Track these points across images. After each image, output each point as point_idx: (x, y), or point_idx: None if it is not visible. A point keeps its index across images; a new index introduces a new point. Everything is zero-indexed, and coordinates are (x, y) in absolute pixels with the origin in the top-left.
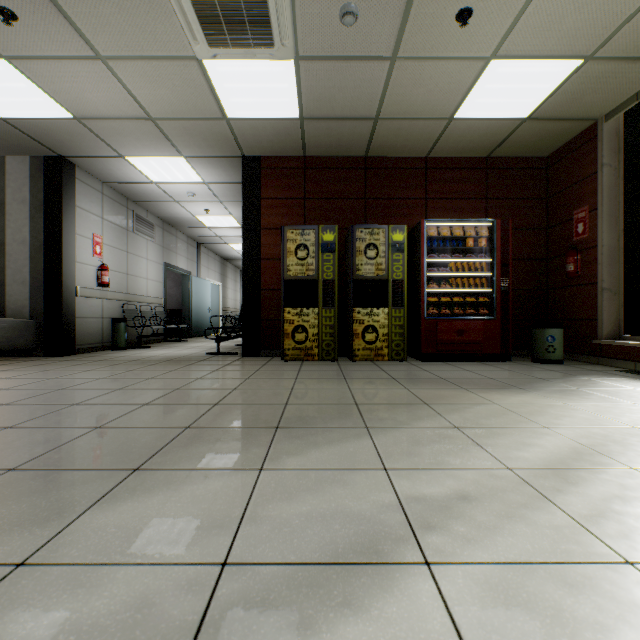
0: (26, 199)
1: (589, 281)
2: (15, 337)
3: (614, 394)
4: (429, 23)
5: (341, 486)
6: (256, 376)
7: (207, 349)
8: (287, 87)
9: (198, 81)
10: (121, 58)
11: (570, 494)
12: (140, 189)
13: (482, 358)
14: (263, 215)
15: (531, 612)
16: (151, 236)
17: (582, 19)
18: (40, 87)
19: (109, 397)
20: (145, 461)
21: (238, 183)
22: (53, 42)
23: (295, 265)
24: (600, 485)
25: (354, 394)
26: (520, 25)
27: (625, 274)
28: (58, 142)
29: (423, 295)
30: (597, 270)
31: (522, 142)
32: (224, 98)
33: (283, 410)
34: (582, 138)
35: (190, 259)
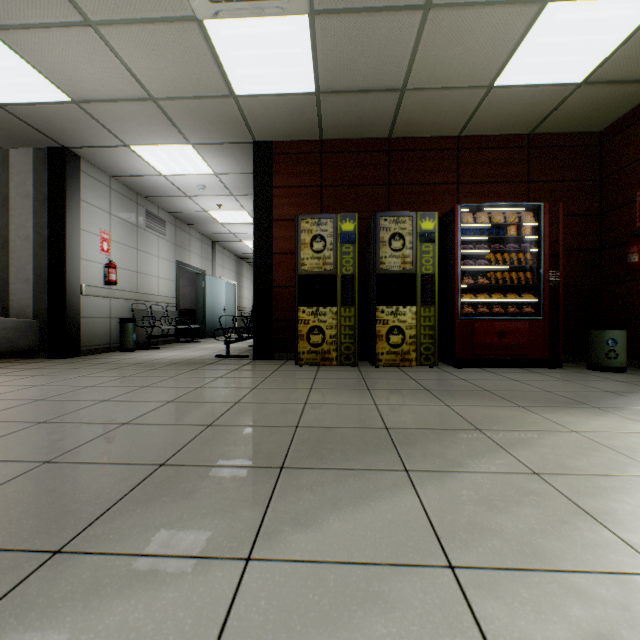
0: (30, 193)
1: None
2: (17, 338)
3: None
4: None
5: (381, 613)
6: (265, 385)
7: (218, 351)
8: (301, 52)
9: (200, 49)
10: (113, 23)
11: None
12: (149, 183)
13: (527, 364)
14: (276, 205)
15: None
16: (163, 233)
17: None
18: (31, 65)
19: (86, 412)
20: (78, 532)
21: (250, 173)
22: (36, 5)
23: (310, 259)
24: None
25: (382, 412)
26: None
27: None
28: (59, 131)
29: (457, 291)
30: None
31: (573, 114)
32: (230, 70)
33: (292, 437)
34: None
35: (204, 257)
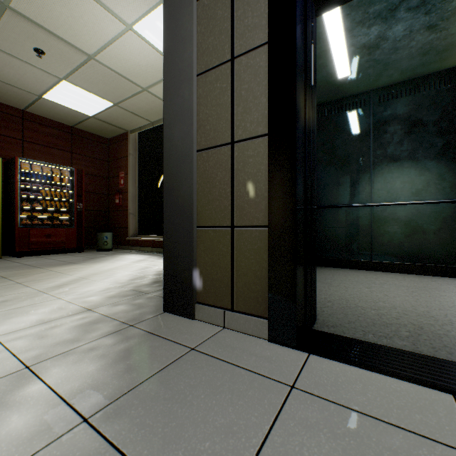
0: None
1: (126, 209)
2: None
3: (118, 260)
4: (14, 41)
5: None
6: None
7: None
8: None
9: None
10: None
11: (57, 290)
12: None
13: (66, 251)
14: None
15: (13, 314)
16: None
17: (108, 88)
18: None
19: None
20: None
21: None
22: None
23: None
24: (73, 286)
25: None
26: (77, 74)
27: (139, 207)
28: None
29: (18, 210)
30: (128, 204)
31: (93, 127)
32: None
33: None
34: (123, 137)
35: None
